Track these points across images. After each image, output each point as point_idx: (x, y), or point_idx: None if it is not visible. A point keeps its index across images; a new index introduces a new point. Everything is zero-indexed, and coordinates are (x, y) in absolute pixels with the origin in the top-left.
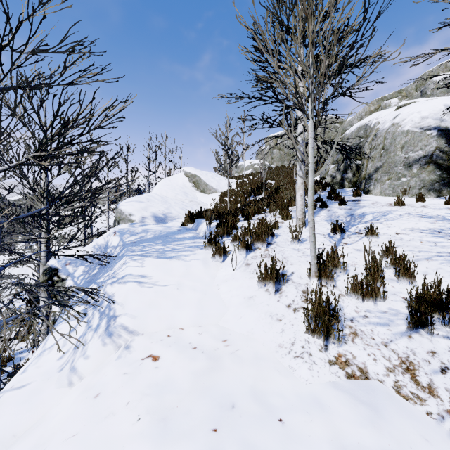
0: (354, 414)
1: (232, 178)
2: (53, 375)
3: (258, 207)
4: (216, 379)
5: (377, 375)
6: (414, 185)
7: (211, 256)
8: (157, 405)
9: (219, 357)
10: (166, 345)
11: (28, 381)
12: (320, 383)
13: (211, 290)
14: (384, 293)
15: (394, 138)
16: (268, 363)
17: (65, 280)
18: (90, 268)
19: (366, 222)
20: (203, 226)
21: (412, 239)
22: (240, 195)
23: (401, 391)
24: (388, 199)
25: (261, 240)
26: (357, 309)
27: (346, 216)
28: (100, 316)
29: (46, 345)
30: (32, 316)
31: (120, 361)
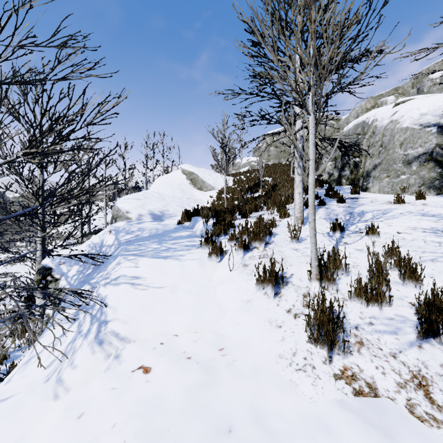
0: (366, 441)
1: (229, 175)
2: (39, 386)
3: (255, 205)
4: (212, 396)
5: (388, 392)
6: (414, 183)
7: (207, 255)
8: (146, 428)
9: (214, 369)
10: (159, 354)
11: (11, 393)
12: (326, 401)
13: (207, 293)
14: (390, 298)
15: (392, 135)
16: (267, 376)
17: (58, 280)
18: (84, 267)
19: (366, 221)
20: (200, 224)
21: (415, 239)
22: (237, 192)
23: (415, 411)
24: (387, 197)
25: (258, 240)
26: (362, 315)
27: (345, 214)
28: (92, 320)
29: (33, 352)
30: (14, 325)
31: (109, 374)
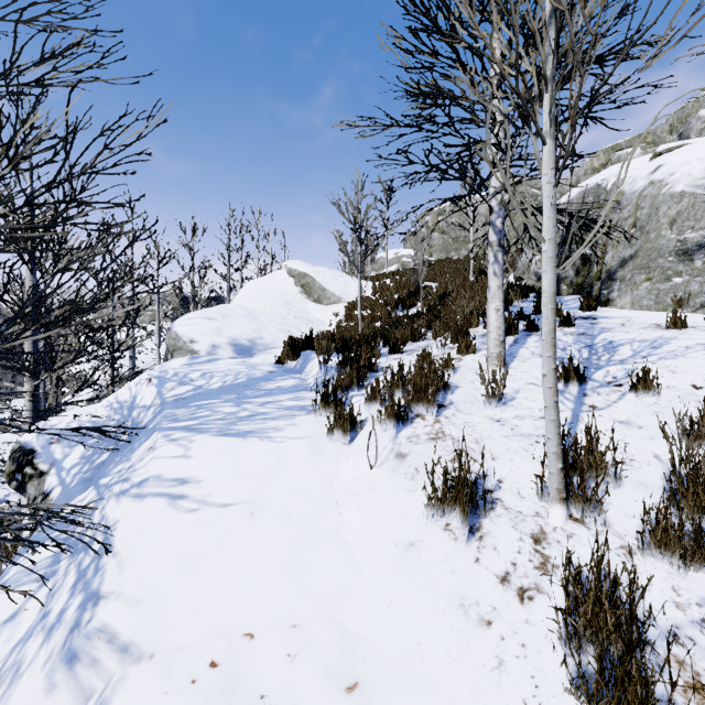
0: None
1: (366, 278)
2: None
3: (412, 330)
4: None
5: None
6: (698, 291)
7: (326, 429)
8: None
9: None
10: None
11: None
12: None
13: (323, 518)
14: None
15: (655, 206)
16: None
17: (44, 474)
18: (95, 449)
19: (623, 361)
20: (314, 366)
21: None
22: (379, 306)
23: None
24: (649, 315)
25: (425, 401)
26: (678, 598)
27: (579, 348)
28: (75, 585)
29: None
30: None
31: None
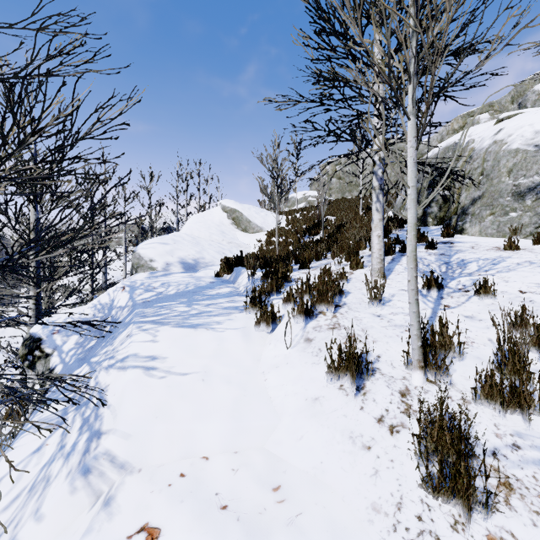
0: None
1: (281, 213)
2: None
3: (316, 251)
4: None
5: None
6: (528, 223)
7: (254, 323)
8: None
9: (266, 534)
10: (176, 499)
11: None
12: None
13: (253, 383)
14: None
15: (497, 159)
16: None
17: (49, 355)
18: (86, 338)
19: (471, 274)
20: (244, 278)
21: None
22: (291, 234)
23: None
24: (492, 241)
25: (325, 302)
26: (498, 431)
27: (439, 264)
28: (81, 428)
29: None
30: None
31: None
